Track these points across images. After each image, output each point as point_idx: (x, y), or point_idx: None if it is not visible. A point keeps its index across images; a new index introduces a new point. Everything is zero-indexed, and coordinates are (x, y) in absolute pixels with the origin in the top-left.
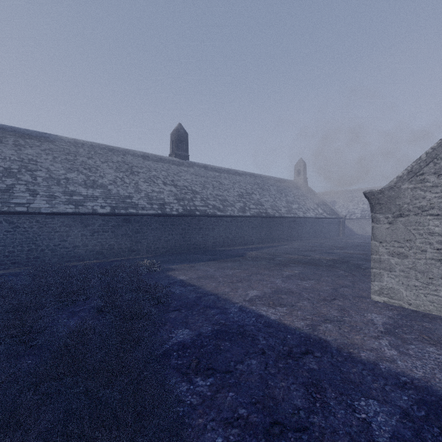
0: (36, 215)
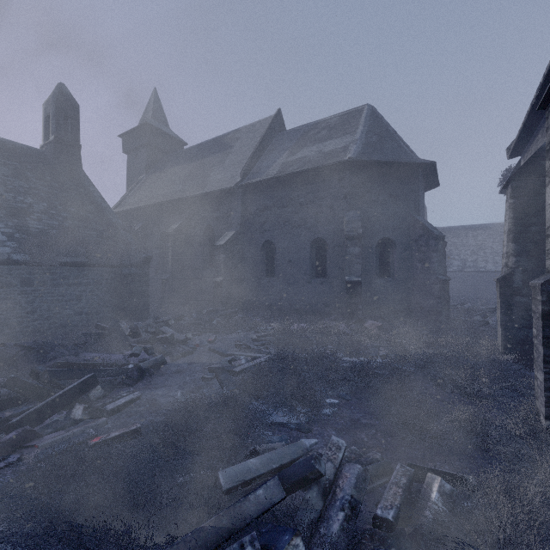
0: (488, 272)
